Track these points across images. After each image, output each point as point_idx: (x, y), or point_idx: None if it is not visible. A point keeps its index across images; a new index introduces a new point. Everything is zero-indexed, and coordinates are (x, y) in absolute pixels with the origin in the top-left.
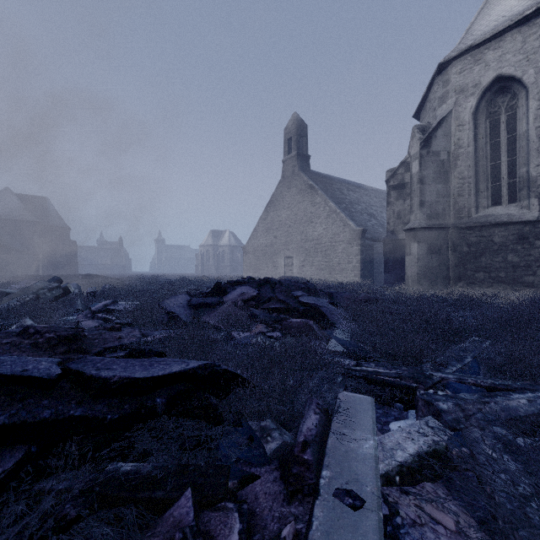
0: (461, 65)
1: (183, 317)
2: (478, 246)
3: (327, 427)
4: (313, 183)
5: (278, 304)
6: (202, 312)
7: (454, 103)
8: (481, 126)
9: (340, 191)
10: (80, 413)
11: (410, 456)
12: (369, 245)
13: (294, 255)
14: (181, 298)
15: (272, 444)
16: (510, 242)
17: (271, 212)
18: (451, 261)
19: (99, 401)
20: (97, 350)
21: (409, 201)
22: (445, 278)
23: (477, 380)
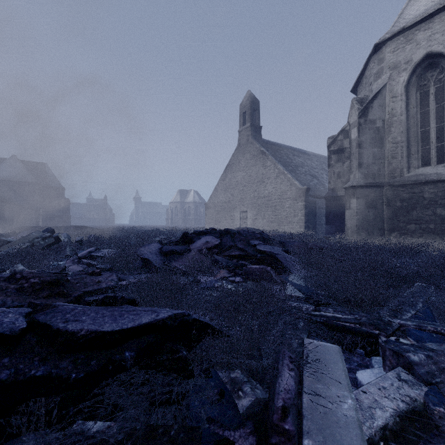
0: (395, 45)
1: (155, 263)
2: (410, 201)
3: (299, 380)
4: (264, 149)
5: (238, 251)
6: (171, 258)
7: (388, 78)
8: (412, 97)
9: (287, 156)
10: (42, 373)
11: (391, 416)
12: (312, 201)
13: (248, 210)
14: (154, 246)
15: (244, 400)
16: (439, 198)
17: (229, 174)
18: (386, 214)
19: (65, 356)
20: (77, 294)
21: (347, 163)
22: (380, 229)
23: (436, 327)
